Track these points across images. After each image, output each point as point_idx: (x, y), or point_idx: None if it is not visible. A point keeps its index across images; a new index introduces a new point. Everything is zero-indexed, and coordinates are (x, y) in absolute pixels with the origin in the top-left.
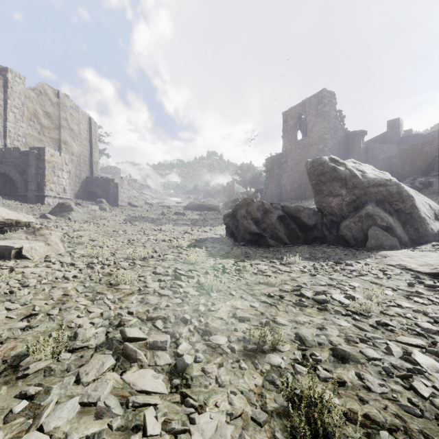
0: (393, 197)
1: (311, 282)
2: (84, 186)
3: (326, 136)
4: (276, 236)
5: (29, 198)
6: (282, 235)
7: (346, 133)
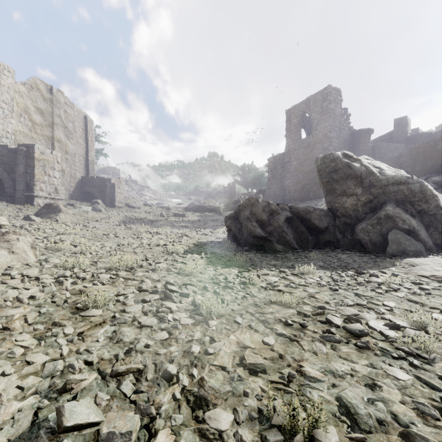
0: (415, 197)
1: (335, 300)
2: (80, 186)
3: (331, 134)
4: (284, 240)
5: (17, 198)
6: (290, 239)
7: (351, 131)
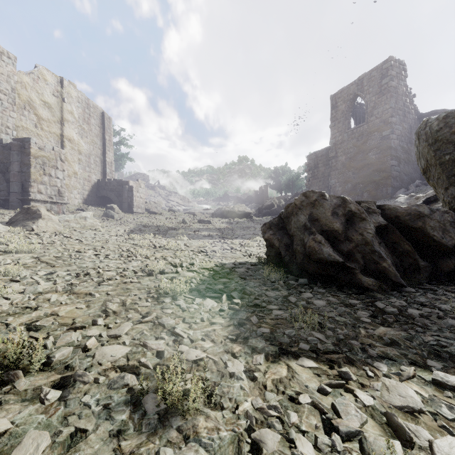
0: None
1: None
2: (96, 190)
3: (393, 119)
4: (375, 267)
5: (11, 203)
6: (389, 267)
7: (419, 115)
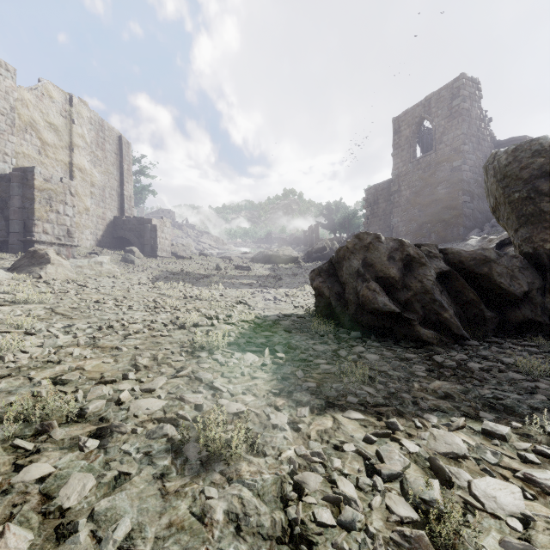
0: None
1: None
2: (112, 230)
3: (465, 147)
4: (436, 319)
5: (11, 245)
6: (451, 318)
7: (496, 142)
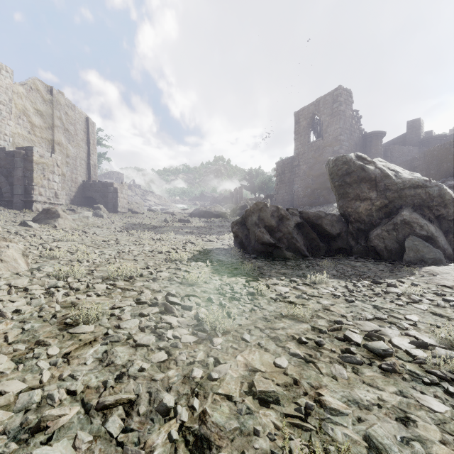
0: (433, 201)
1: (352, 313)
2: (81, 191)
3: (341, 137)
4: (294, 247)
5: (15, 203)
6: (300, 246)
7: (363, 134)
